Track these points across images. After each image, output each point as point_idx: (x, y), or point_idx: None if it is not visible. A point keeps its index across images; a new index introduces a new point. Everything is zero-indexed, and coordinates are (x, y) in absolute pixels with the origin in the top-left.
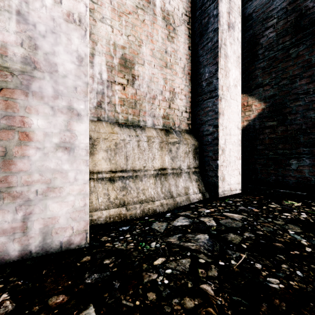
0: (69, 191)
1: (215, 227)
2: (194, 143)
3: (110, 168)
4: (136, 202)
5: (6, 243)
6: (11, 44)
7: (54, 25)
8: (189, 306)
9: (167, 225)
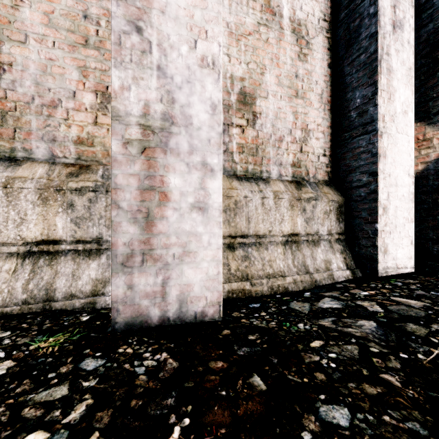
0: (203, 257)
1: (382, 313)
2: (337, 199)
3: (228, 232)
4: (261, 276)
5: (148, 306)
6: (152, 102)
7: (189, 74)
8: (370, 392)
9: (310, 306)
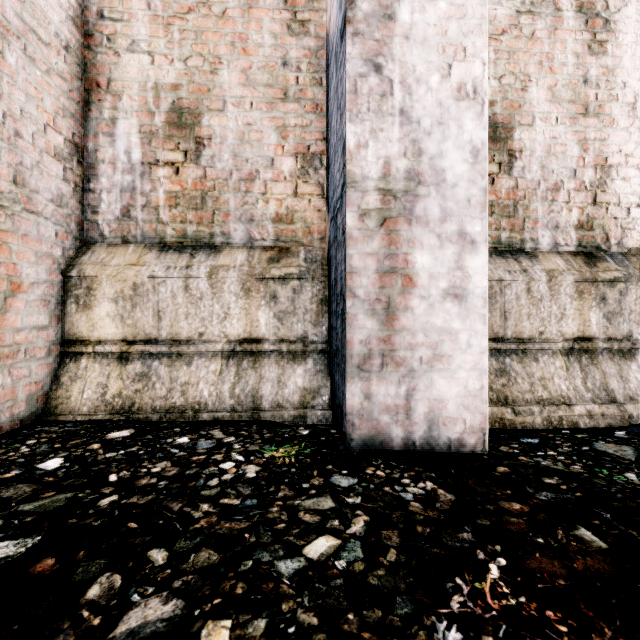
0: (459, 363)
1: None
2: None
3: None
4: (529, 400)
5: (389, 424)
6: (393, 158)
7: (441, 113)
8: None
9: (635, 452)
